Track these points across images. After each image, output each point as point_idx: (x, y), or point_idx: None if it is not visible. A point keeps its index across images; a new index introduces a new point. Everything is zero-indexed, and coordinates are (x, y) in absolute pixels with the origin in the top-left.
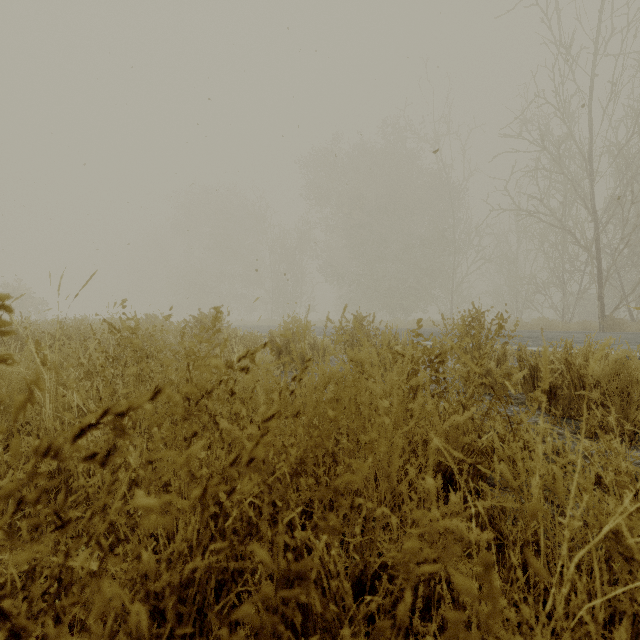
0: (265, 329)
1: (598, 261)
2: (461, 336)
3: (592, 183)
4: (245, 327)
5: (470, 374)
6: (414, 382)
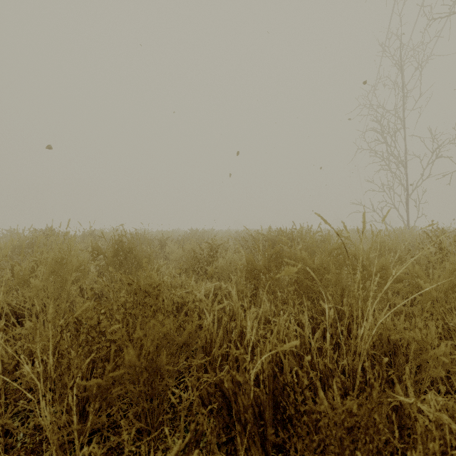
0: None
1: None
2: None
3: None
4: None
5: None
6: None
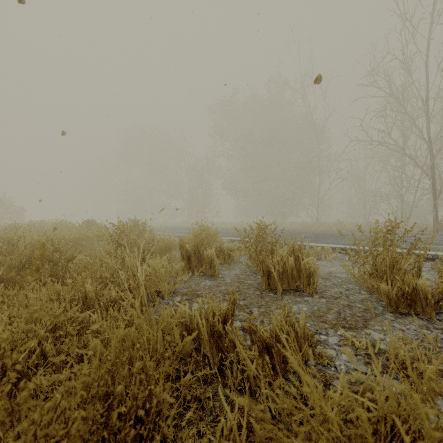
0: (182, 230)
1: (433, 179)
2: (384, 250)
3: (428, 120)
4: (167, 228)
5: (392, 291)
6: (426, 377)
